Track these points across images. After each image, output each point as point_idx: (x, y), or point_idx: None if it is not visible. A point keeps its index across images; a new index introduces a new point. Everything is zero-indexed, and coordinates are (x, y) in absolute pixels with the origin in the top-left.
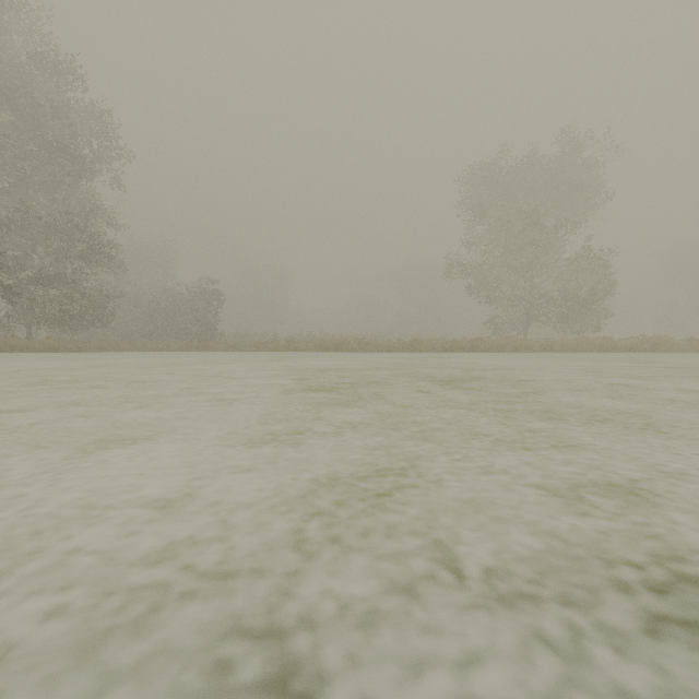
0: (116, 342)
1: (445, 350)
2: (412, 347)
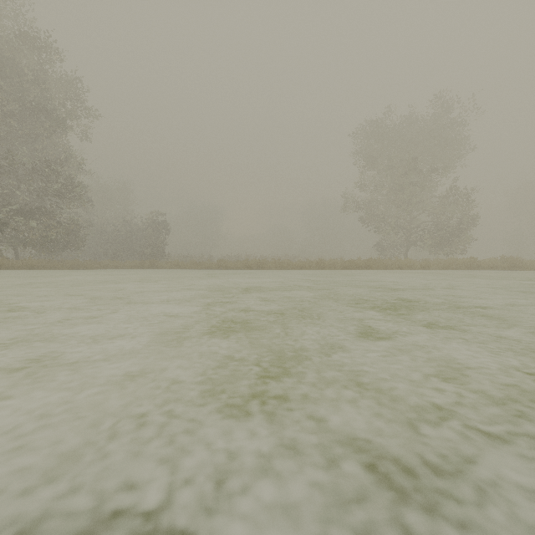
0: (85, 262)
1: (344, 268)
2: (317, 266)
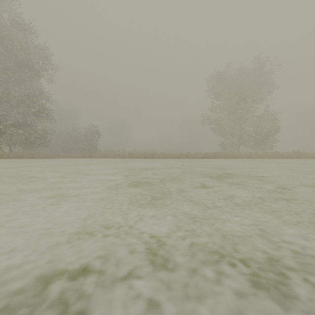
0: (50, 154)
1: (201, 157)
2: (186, 156)
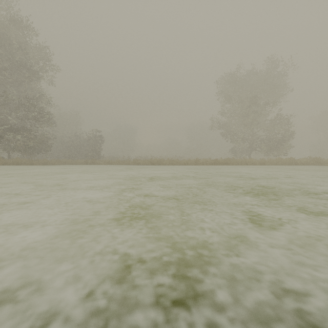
0: (51, 160)
1: (211, 164)
2: (195, 163)
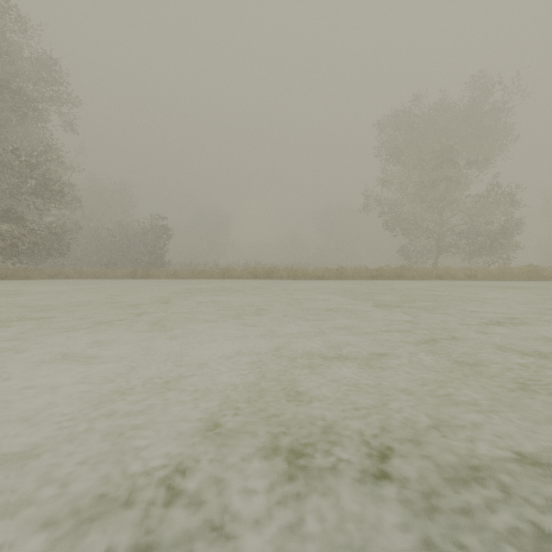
0: (68, 270)
1: (370, 277)
2: (339, 275)
